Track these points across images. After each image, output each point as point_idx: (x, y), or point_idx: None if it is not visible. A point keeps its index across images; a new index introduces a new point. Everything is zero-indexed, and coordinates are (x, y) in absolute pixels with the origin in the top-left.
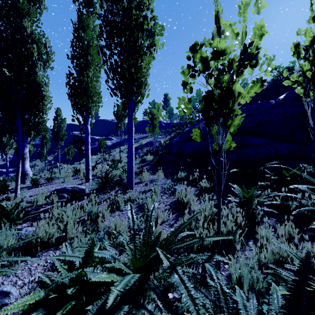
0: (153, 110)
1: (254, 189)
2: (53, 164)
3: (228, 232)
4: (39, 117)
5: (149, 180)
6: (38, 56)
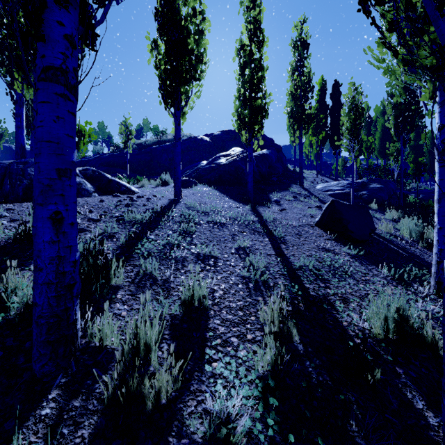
0: None
1: None
2: None
3: None
4: None
5: None
6: None
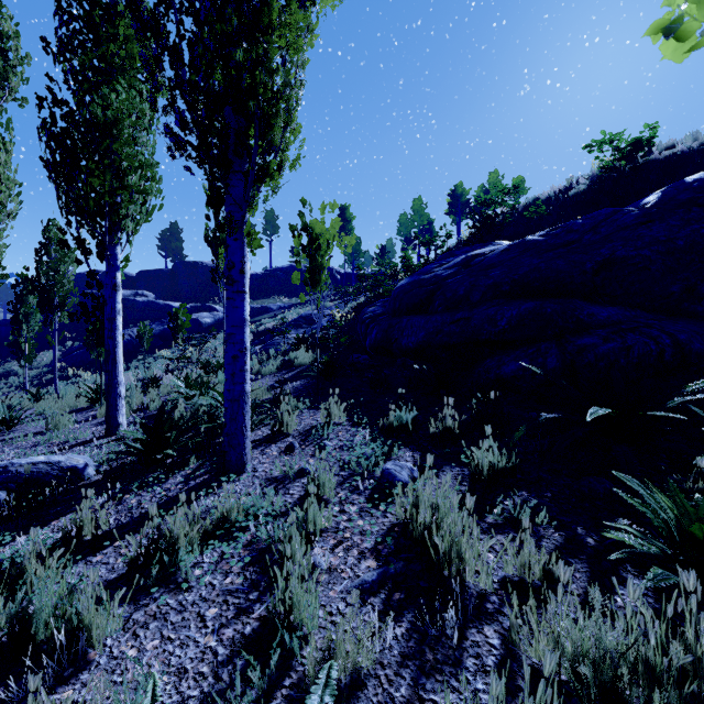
0: (313, 224)
1: None
2: (60, 371)
3: None
4: None
5: (302, 430)
6: None
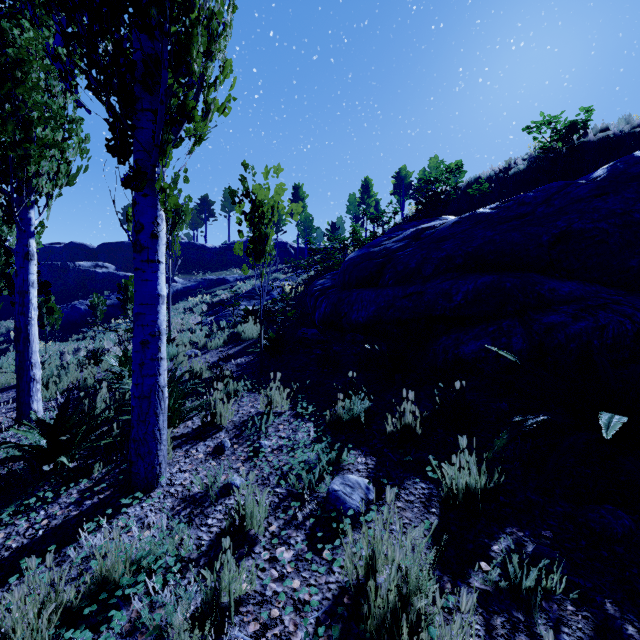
0: (256, 190)
1: None
2: None
3: None
4: None
5: (237, 422)
6: None
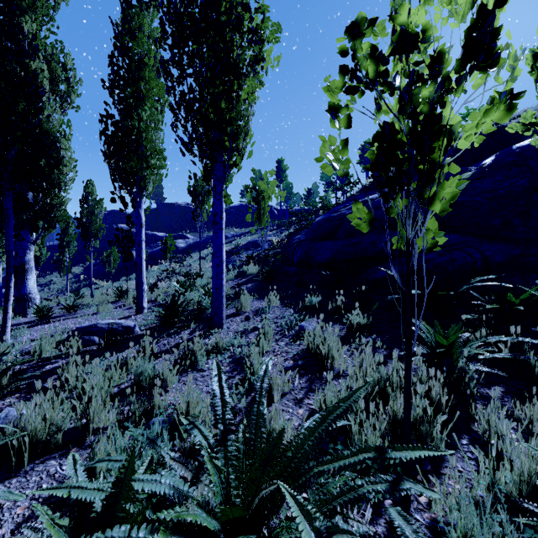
0: (259, 184)
1: (457, 330)
2: (83, 281)
3: (417, 419)
4: (52, 196)
5: (253, 310)
6: (51, 86)
